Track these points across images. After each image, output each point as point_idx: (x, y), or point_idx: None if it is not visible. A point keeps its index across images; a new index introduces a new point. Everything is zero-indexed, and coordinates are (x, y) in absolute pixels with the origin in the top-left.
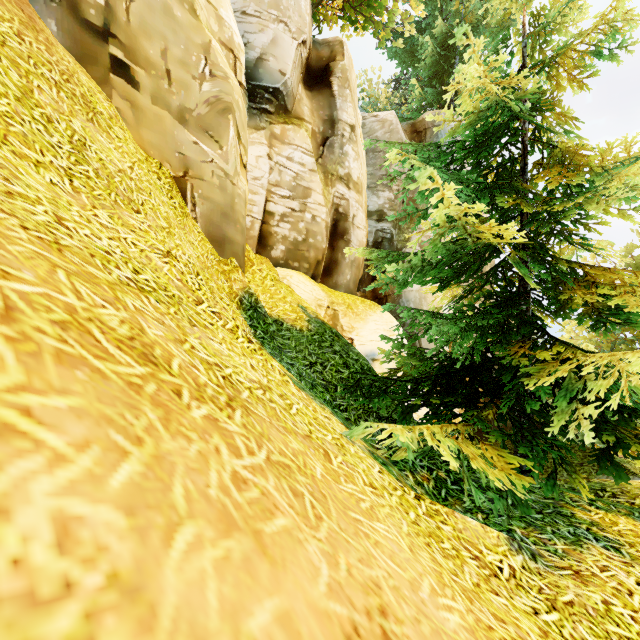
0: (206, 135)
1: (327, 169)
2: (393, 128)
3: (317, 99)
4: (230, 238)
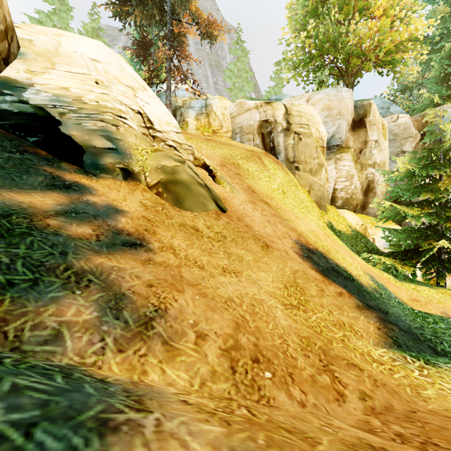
0: (316, 176)
1: (362, 163)
2: (406, 125)
3: (357, 134)
4: (323, 205)
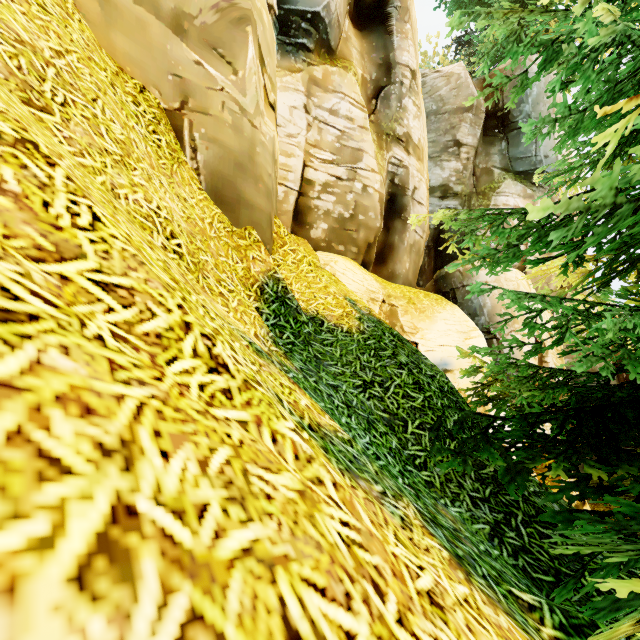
0: (214, 53)
1: (381, 128)
2: (461, 82)
3: (368, 39)
4: (248, 201)
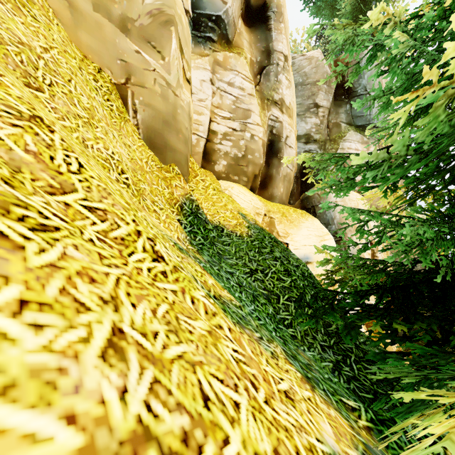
0: (148, 45)
1: (263, 95)
2: (319, 63)
3: (255, 33)
4: (172, 146)
